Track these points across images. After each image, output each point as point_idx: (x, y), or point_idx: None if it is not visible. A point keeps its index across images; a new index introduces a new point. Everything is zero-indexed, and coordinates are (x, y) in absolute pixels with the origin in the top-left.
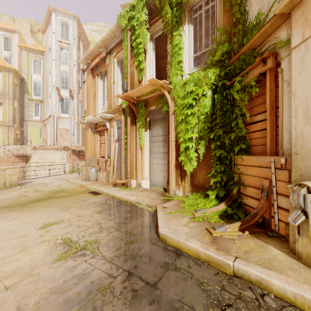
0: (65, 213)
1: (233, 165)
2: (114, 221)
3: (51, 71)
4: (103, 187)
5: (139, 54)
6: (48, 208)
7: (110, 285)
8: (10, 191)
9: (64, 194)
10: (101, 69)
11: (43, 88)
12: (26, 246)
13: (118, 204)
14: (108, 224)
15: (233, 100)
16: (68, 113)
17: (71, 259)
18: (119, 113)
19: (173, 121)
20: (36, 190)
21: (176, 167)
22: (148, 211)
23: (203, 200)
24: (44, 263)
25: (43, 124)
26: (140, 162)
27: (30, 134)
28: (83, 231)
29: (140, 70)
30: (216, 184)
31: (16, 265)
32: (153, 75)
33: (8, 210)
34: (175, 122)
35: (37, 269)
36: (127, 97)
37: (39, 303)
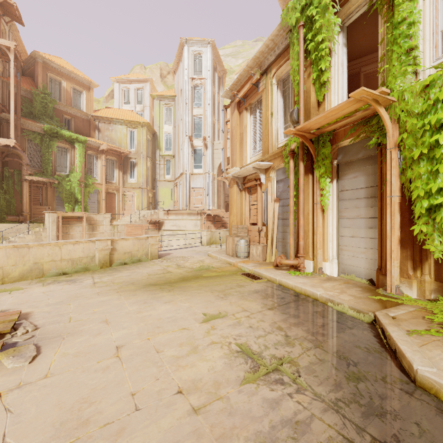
0: (224, 302)
1: None
2: (303, 329)
3: (183, 118)
4: (261, 269)
5: (320, 59)
6: (201, 292)
7: None
8: (153, 264)
9: (212, 274)
10: (252, 100)
11: (174, 140)
12: (196, 346)
13: (294, 298)
14: (296, 332)
15: None
16: (202, 167)
17: (264, 385)
18: (282, 158)
19: (396, 160)
20: (178, 265)
21: (401, 245)
22: (357, 319)
23: None
24: (229, 381)
25: (174, 184)
26: (320, 232)
27: (162, 196)
28: (261, 336)
29: (320, 85)
30: None
31: (194, 374)
32: (344, 88)
33: (158, 289)
34: (400, 161)
35: (222, 389)
36: (301, 131)
37: None
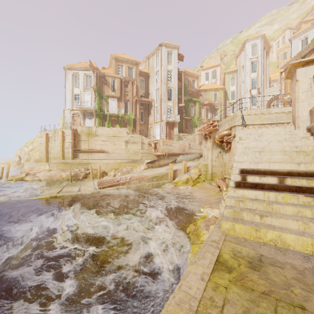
0: None
1: None
2: None
3: (245, 81)
4: None
5: None
6: None
7: None
8: None
9: None
10: None
11: (236, 94)
12: None
13: None
14: None
15: None
16: (256, 105)
17: None
18: None
19: None
20: None
21: None
22: None
23: None
24: None
25: None
26: None
27: None
28: None
29: None
30: None
31: None
32: None
33: None
34: None
35: None
36: None
37: None
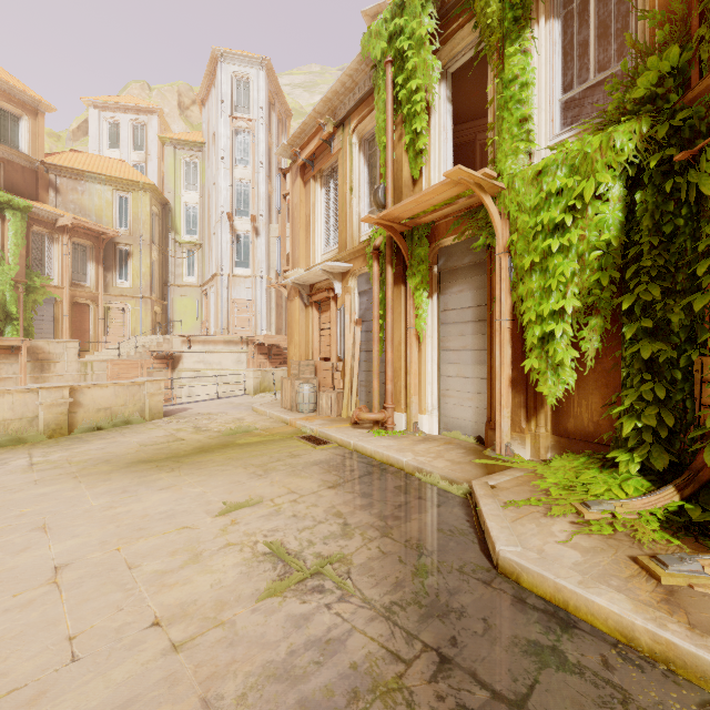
0: (262, 482)
1: (700, 385)
2: (372, 512)
3: (217, 182)
4: (331, 428)
5: (415, 115)
6: (227, 469)
7: (399, 684)
8: (152, 428)
9: (253, 439)
10: (323, 164)
11: (201, 217)
12: (199, 552)
13: (371, 469)
14: (360, 518)
15: (697, 203)
16: (250, 266)
17: (294, 597)
18: (365, 259)
19: (506, 270)
20: (197, 428)
21: (513, 387)
22: (450, 493)
23: (602, 476)
24: (241, 598)
25: (202, 292)
26: (416, 371)
27: (180, 312)
28: (307, 528)
29: (416, 153)
30: (642, 434)
31: (186, 594)
32: (448, 162)
33: (154, 468)
34: (510, 272)
35: (227, 610)
36: (386, 220)
37: (245, 700)
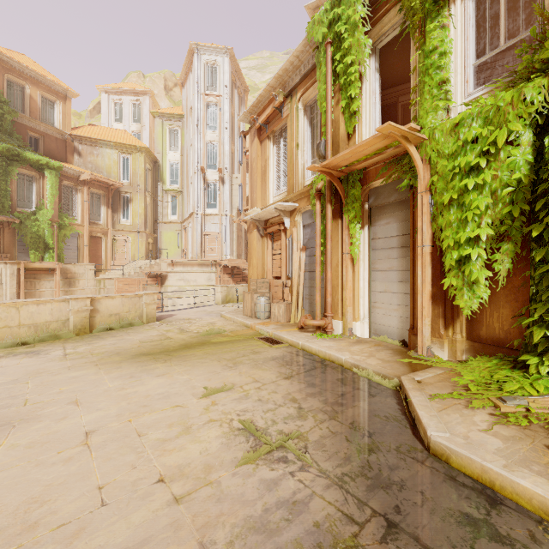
0: (233, 372)
1: None
2: (320, 399)
3: (193, 144)
4: (283, 331)
5: (350, 84)
6: (206, 362)
7: (355, 542)
8: (148, 329)
9: (223, 339)
10: (275, 126)
11: (181, 171)
12: (189, 426)
13: (317, 365)
14: (311, 404)
15: None
16: (217, 207)
17: (264, 465)
18: (308, 199)
19: (428, 205)
20: (181, 330)
21: (433, 300)
22: (382, 386)
23: (514, 375)
24: (223, 464)
25: (182, 227)
26: (350, 287)
27: (166, 242)
28: (270, 410)
29: (350, 114)
30: None
31: (182, 458)
32: (377, 120)
33: (152, 359)
34: (431, 207)
35: (214, 473)
36: (327, 168)
37: (233, 546)
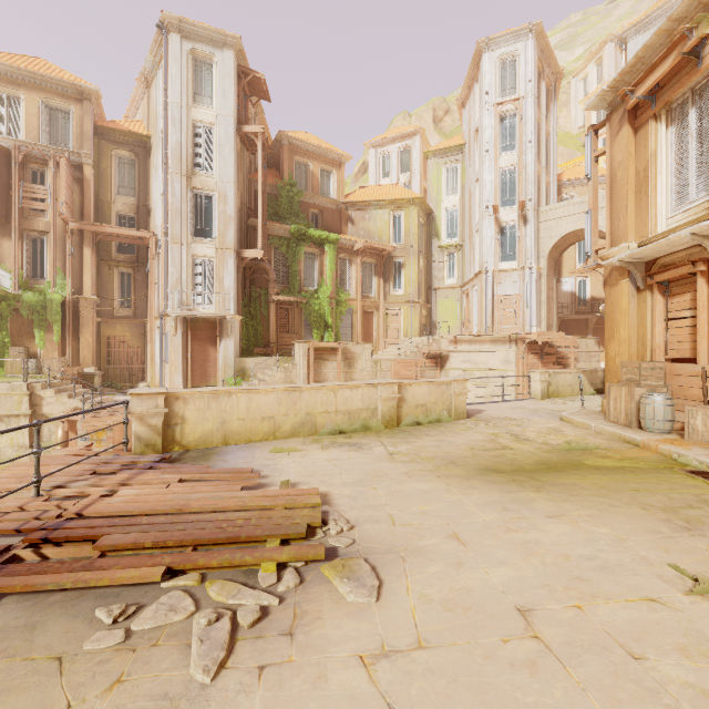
0: (706, 543)
1: None
2: None
3: (480, 178)
4: None
5: None
6: (616, 505)
7: None
8: (464, 429)
9: (606, 462)
10: (677, 90)
11: (461, 219)
12: None
13: None
14: None
15: None
16: (516, 258)
17: None
18: None
19: None
20: (514, 435)
21: None
22: None
23: None
24: None
25: (462, 292)
26: None
27: (441, 314)
28: None
29: None
30: None
31: None
32: None
33: (511, 482)
34: None
35: None
36: None
37: None
